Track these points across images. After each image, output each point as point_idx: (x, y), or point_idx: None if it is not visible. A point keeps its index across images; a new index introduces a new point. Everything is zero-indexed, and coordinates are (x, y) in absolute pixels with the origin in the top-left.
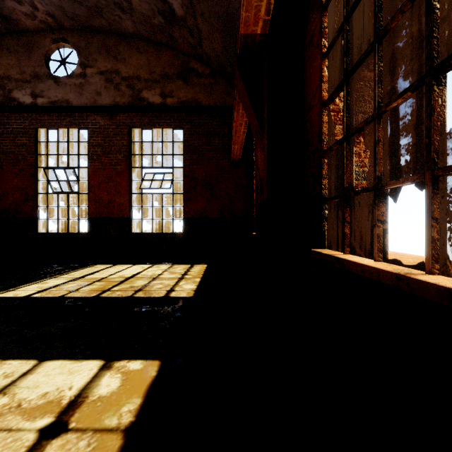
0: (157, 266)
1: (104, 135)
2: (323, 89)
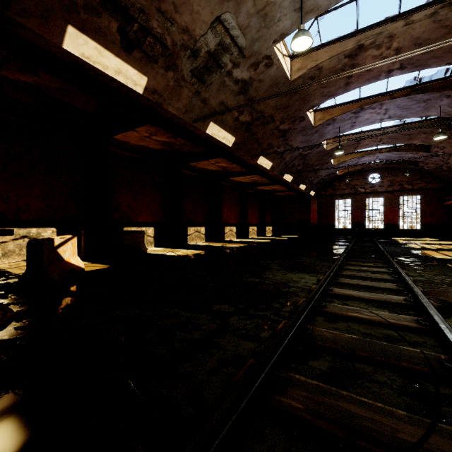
0: (414, 238)
1: (390, 199)
2: None
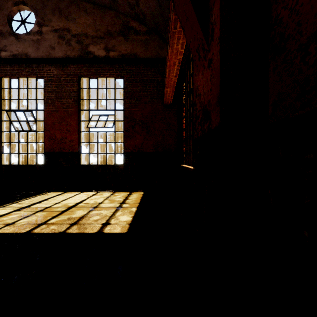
0: (100, 194)
1: (57, 83)
2: None
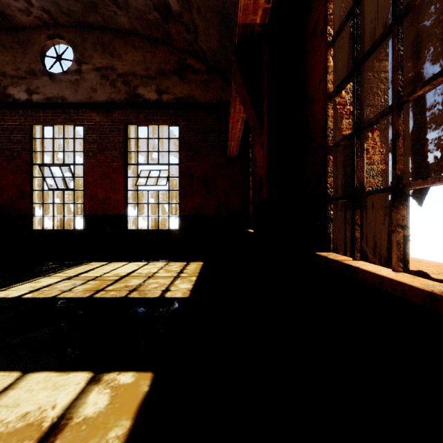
0: (152, 264)
1: (100, 132)
2: (328, 80)
